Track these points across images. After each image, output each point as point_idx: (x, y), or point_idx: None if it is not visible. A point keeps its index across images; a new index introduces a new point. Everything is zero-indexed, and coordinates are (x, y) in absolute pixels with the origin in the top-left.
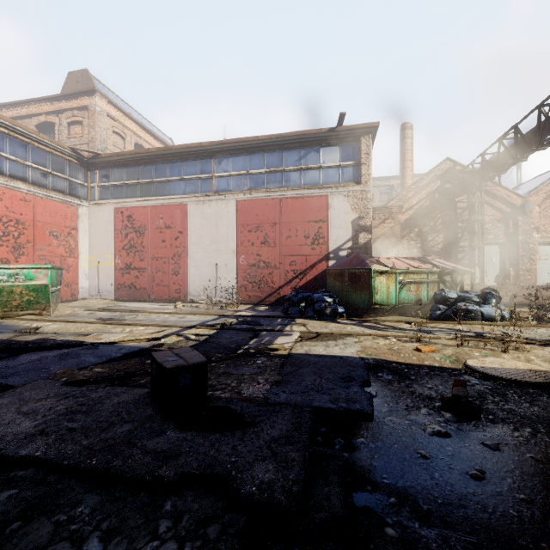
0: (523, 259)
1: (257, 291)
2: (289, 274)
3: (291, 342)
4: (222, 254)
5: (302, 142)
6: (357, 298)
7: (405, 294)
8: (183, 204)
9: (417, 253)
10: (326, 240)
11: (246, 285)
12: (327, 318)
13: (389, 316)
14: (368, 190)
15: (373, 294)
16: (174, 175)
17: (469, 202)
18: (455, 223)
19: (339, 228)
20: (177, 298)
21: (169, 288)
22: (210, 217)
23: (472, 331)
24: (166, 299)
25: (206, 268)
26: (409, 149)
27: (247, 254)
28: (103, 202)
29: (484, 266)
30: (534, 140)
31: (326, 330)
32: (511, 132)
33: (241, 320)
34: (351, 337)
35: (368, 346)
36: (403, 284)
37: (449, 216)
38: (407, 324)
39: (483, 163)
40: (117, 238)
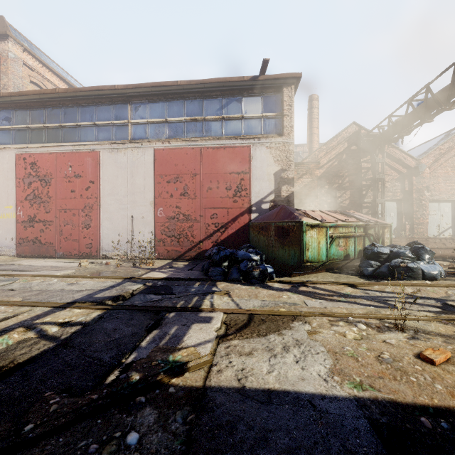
0: (417, 214)
1: (176, 246)
2: (210, 227)
3: (211, 340)
4: (138, 206)
5: (223, 90)
6: (284, 254)
7: (334, 249)
8: (95, 152)
9: (327, 208)
10: (248, 192)
11: (164, 239)
12: (255, 281)
13: (317, 273)
14: (290, 142)
15: (304, 250)
16: (85, 120)
17: (373, 162)
18: (361, 181)
19: (261, 180)
20: (88, 254)
21: (79, 242)
22: (125, 166)
23: (427, 296)
24: (75, 255)
25: (121, 221)
26: (316, 118)
27: (166, 206)
28: (2, 147)
29: (384, 220)
30: (443, 100)
31: (258, 301)
32: (421, 93)
33: (150, 286)
34: (298, 321)
35: (337, 349)
36: (333, 239)
37: (354, 175)
38: (348, 287)
39: (389, 125)
40: (18, 187)
